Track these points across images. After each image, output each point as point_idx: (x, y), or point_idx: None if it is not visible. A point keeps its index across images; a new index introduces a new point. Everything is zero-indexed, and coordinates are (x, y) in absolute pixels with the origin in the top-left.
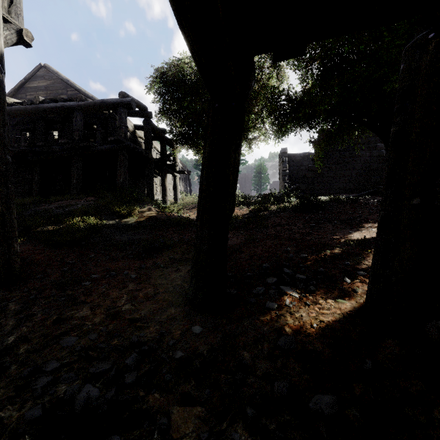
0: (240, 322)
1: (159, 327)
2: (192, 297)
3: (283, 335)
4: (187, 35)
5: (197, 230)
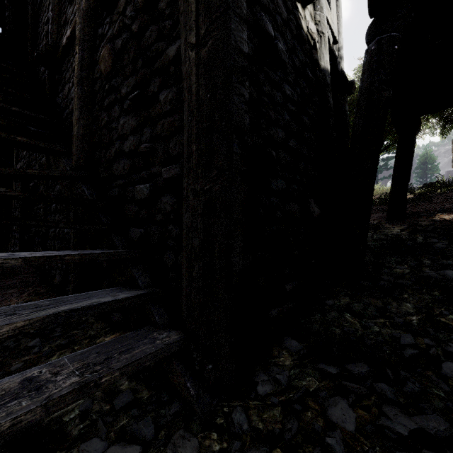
0: (414, 219)
1: (378, 222)
2: (389, 215)
3: (434, 219)
4: (396, 127)
5: (392, 189)
